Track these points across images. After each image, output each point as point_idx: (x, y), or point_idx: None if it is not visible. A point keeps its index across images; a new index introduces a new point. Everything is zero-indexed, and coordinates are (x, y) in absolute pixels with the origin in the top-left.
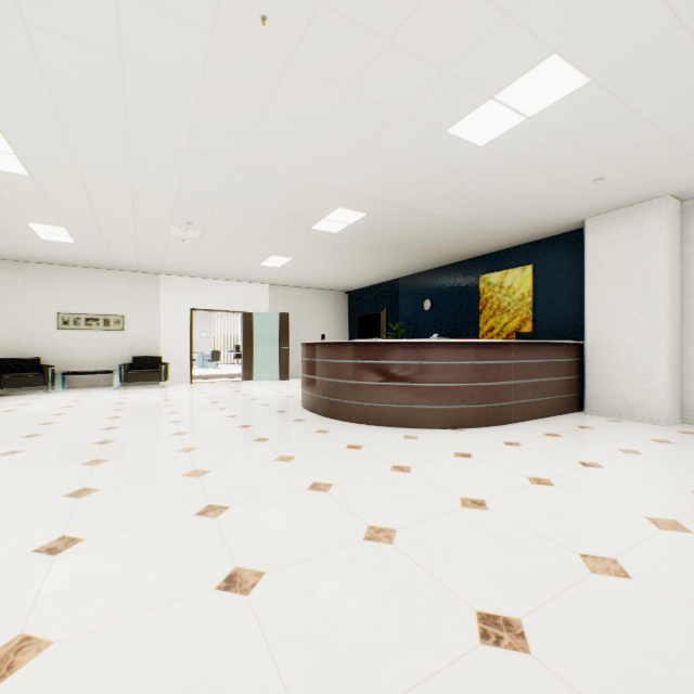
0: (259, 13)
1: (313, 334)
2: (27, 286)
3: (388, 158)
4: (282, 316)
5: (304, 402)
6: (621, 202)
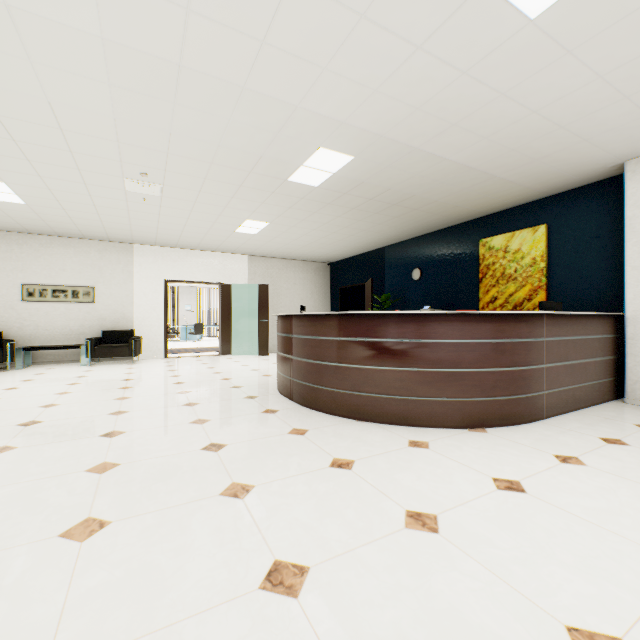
0: None
1: (294, 307)
2: None
3: (390, 51)
4: (261, 287)
5: (279, 385)
6: None
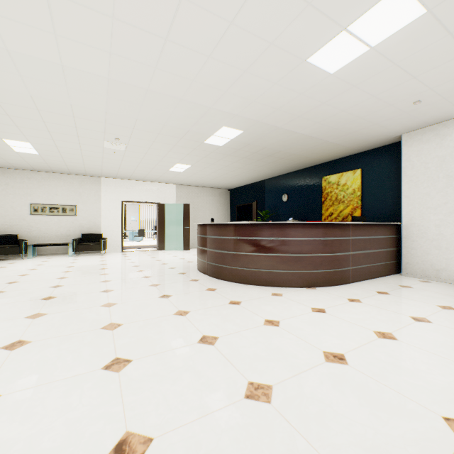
0: None
1: (206, 218)
2: (9, 185)
3: (260, 85)
4: (185, 205)
5: (198, 266)
6: (431, 120)
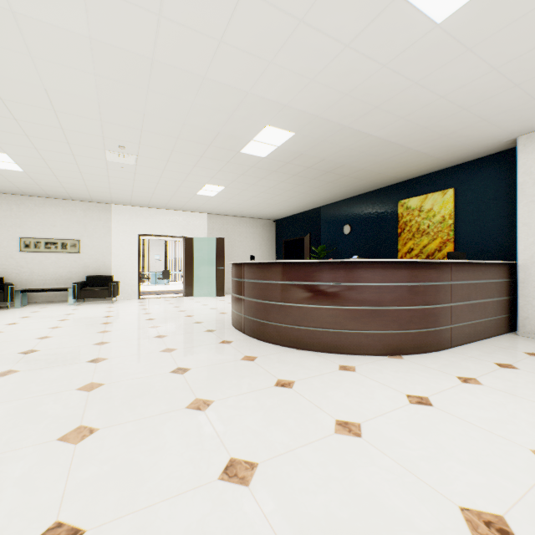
0: None
1: (246, 256)
2: None
3: (324, 49)
4: (218, 240)
5: (233, 321)
6: None
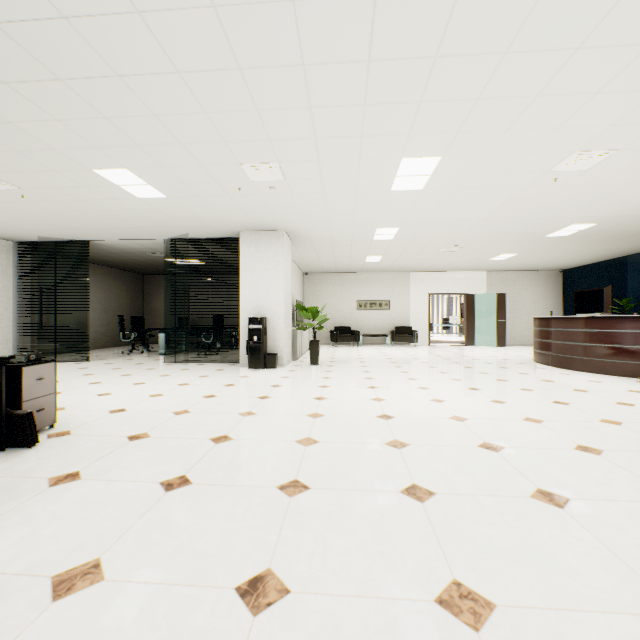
0: (553, 178)
1: (526, 309)
2: (343, 286)
3: (622, 199)
4: (499, 295)
5: (537, 359)
6: None
